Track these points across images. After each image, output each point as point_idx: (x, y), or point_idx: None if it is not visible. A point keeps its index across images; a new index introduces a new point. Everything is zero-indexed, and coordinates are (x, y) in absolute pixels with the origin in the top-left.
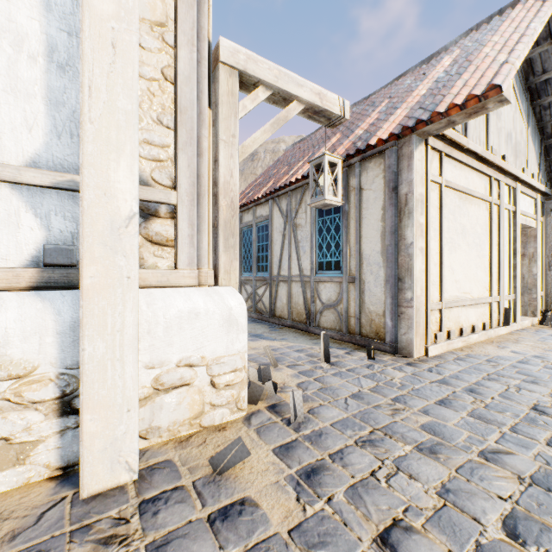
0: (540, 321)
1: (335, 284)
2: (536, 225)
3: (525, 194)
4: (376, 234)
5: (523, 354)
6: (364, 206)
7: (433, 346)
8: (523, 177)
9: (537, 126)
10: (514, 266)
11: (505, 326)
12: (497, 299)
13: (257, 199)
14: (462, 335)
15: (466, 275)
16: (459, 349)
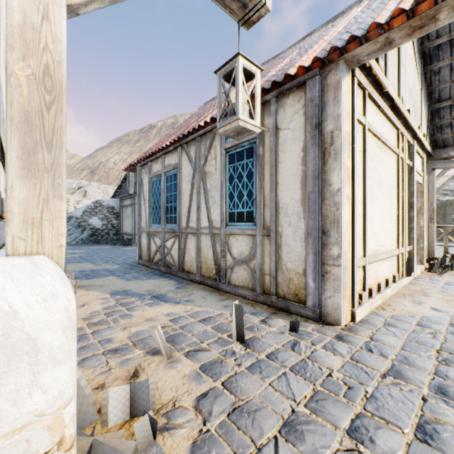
0: (428, 268)
1: (247, 237)
2: (423, 182)
3: (417, 152)
4: (295, 179)
5: (447, 313)
6: (281, 148)
7: (359, 309)
8: (419, 134)
9: (427, 91)
10: (411, 219)
11: (407, 276)
12: (402, 251)
13: (165, 147)
14: (380, 291)
15: (381, 227)
16: (380, 308)
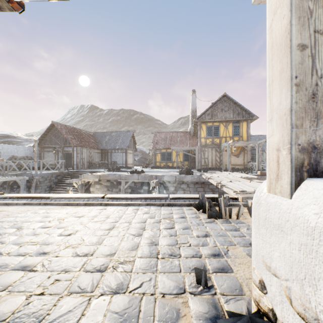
0: None
1: None
2: None
3: None
4: None
5: None
6: None
7: None
8: None
9: None
10: None
11: None
12: None
13: None
14: None
15: None
16: None
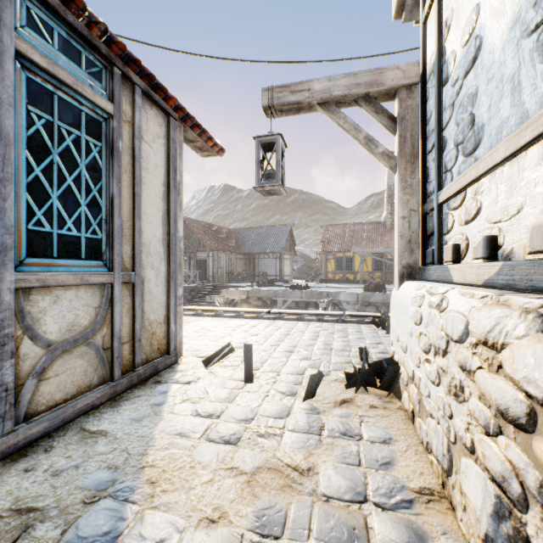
0: None
1: (90, 288)
2: None
3: None
4: (158, 214)
5: None
6: (144, 165)
7: None
8: None
9: None
10: None
11: None
12: None
13: None
14: None
15: None
16: None
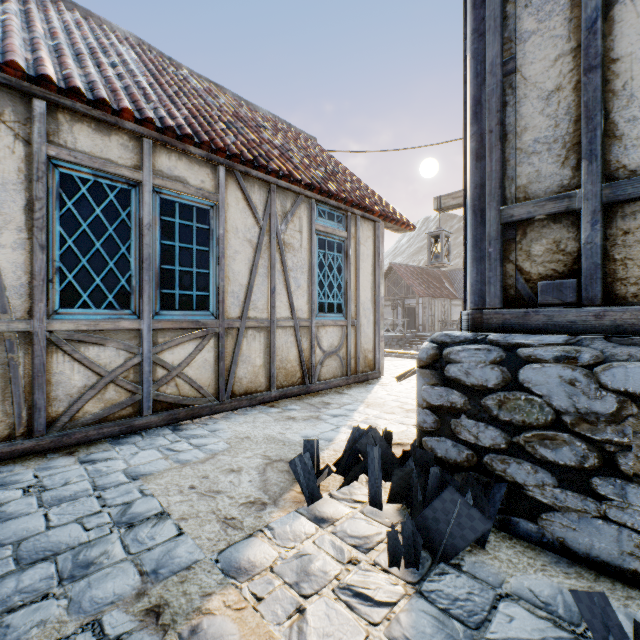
0: None
1: (338, 328)
2: None
3: None
4: (369, 285)
5: None
6: (361, 258)
7: None
8: None
9: None
10: None
11: None
12: None
13: (179, 135)
14: None
15: None
16: None
